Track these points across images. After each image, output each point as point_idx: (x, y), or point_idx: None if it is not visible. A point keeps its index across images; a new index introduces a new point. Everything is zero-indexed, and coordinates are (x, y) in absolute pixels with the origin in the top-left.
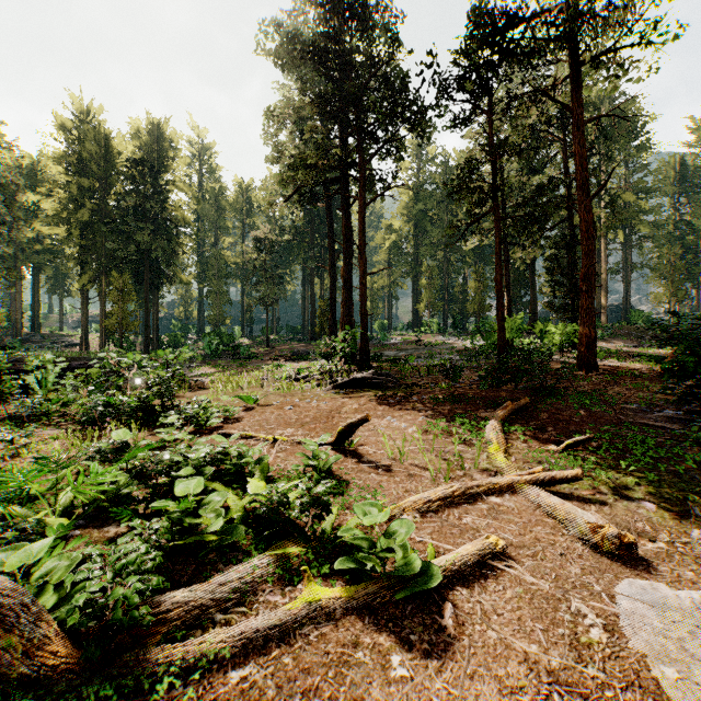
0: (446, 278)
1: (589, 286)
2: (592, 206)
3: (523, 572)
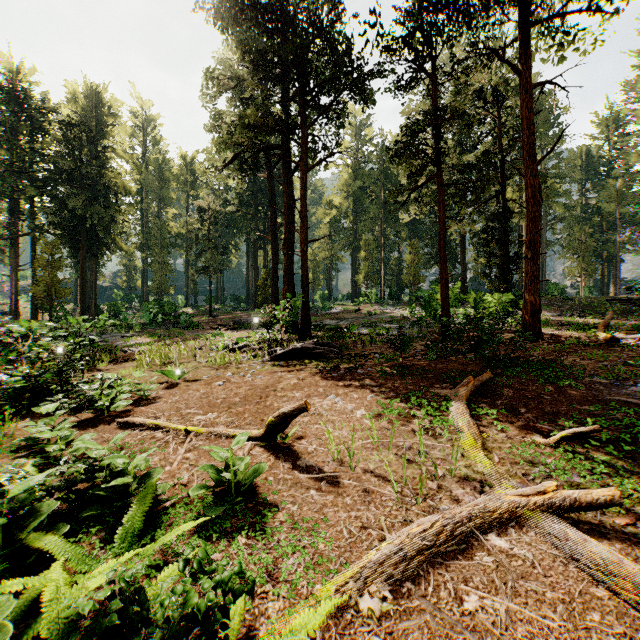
0: (383, 252)
1: (534, 253)
2: (536, 172)
3: None
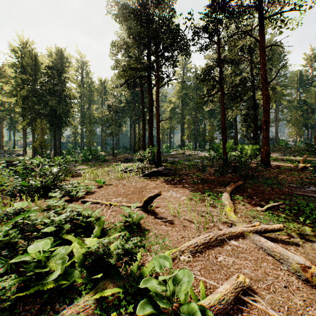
0: (196, 125)
1: (267, 126)
2: (267, 88)
3: (266, 305)
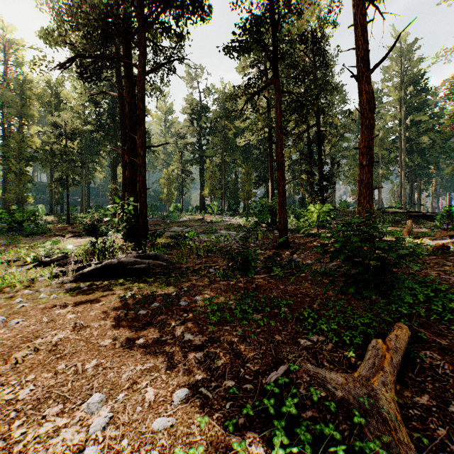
0: (223, 174)
1: (369, 160)
2: (370, 80)
3: None
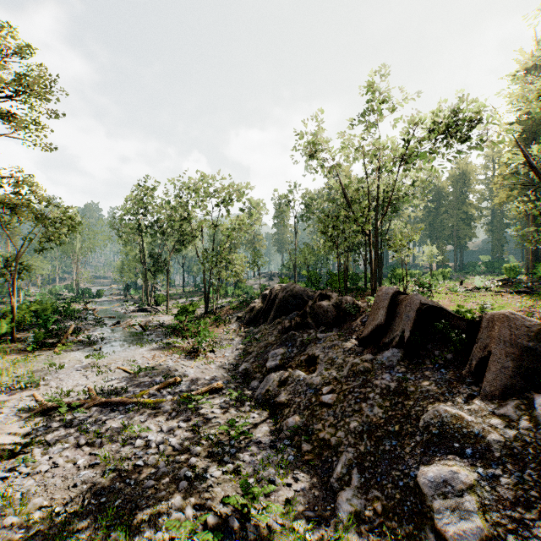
0: None
1: None
2: None
3: None
